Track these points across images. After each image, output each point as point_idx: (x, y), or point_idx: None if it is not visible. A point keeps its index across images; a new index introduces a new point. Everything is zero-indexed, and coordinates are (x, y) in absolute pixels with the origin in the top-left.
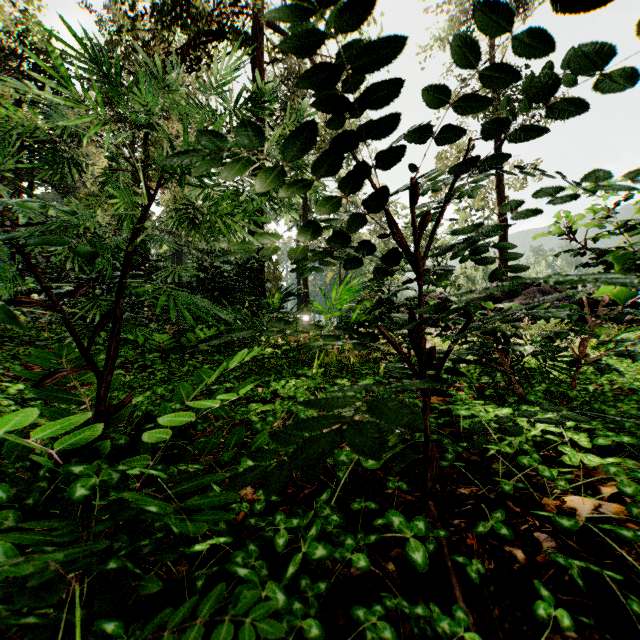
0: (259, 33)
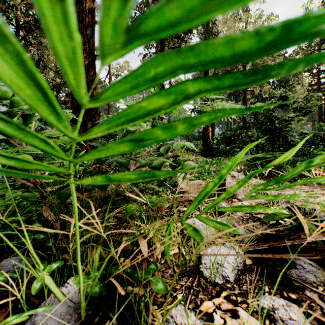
0: None
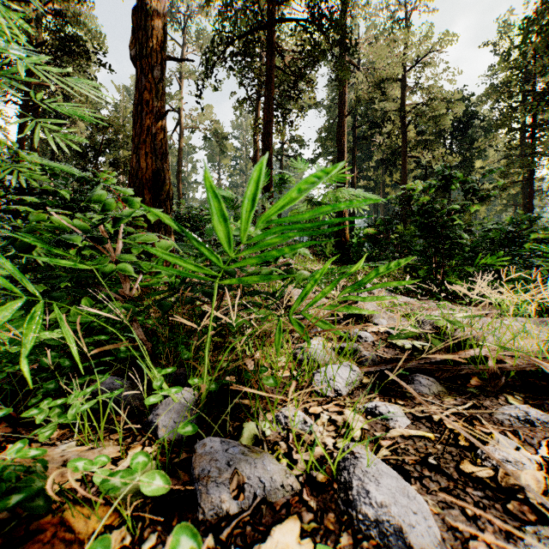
0: None
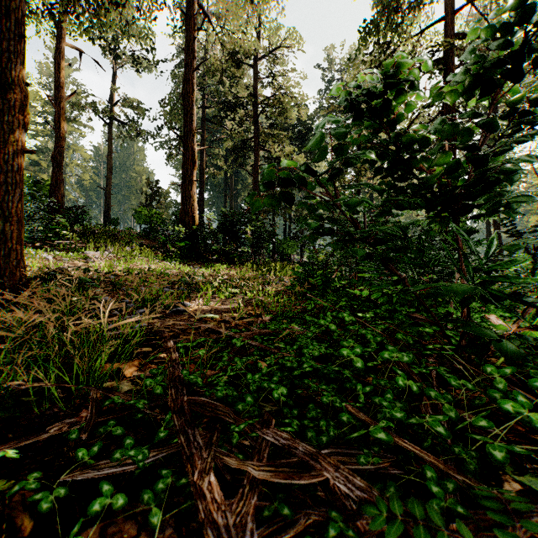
0: (450, 47)
